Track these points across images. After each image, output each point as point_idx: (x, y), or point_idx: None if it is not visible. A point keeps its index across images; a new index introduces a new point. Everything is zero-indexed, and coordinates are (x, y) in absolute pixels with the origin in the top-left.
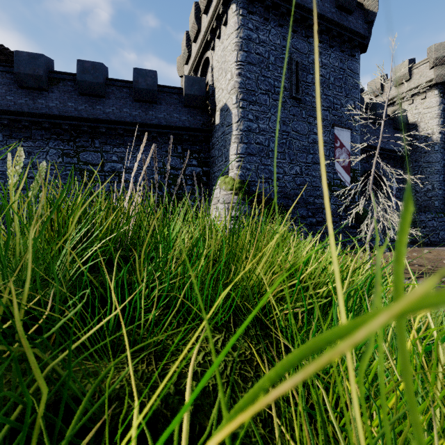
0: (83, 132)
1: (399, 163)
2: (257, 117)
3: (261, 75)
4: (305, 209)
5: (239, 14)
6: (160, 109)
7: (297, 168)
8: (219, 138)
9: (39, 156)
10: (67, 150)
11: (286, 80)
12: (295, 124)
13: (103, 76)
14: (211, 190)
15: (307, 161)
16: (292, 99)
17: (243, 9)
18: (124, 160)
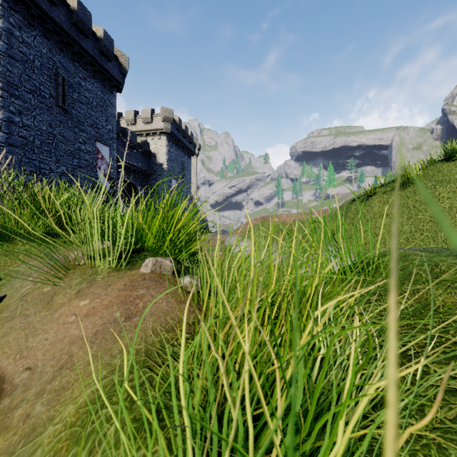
0: None
1: (146, 179)
2: (21, 112)
3: (26, 74)
4: None
5: None
6: None
7: (64, 168)
8: None
9: None
10: None
11: (53, 88)
12: (61, 129)
13: None
14: None
15: (73, 164)
16: (59, 107)
17: (3, 0)
18: None
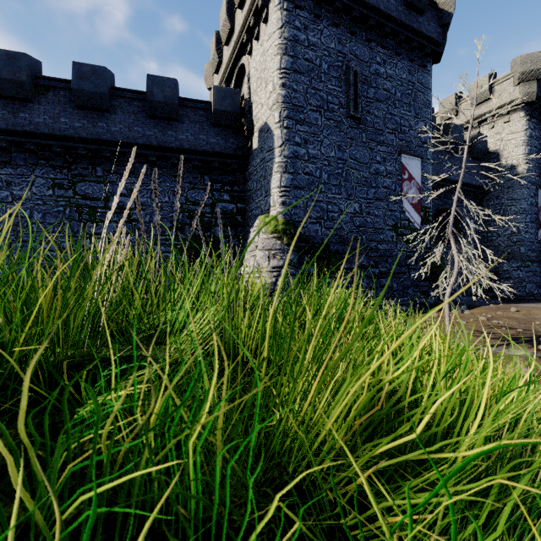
0: (81, 156)
1: (477, 199)
2: (306, 141)
3: (311, 87)
4: (366, 257)
5: (283, 9)
6: (182, 128)
7: (356, 205)
8: (257, 167)
9: (21, 187)
10: (59, 180)
11: (343, 94)
12: (353, 149)
13: (107, 85)
14: (247, 232)
15: (368, 197)
16: (349, 119)
17: (288, 2)
18: None
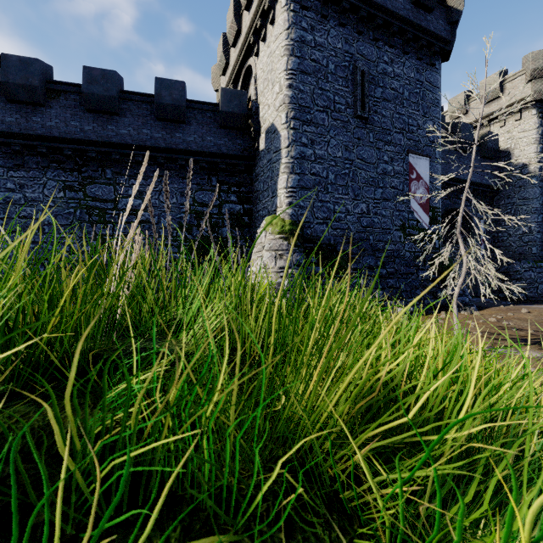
0: (91, 159)
1: (488, 199)
2: (313, 141)
3: (318, 87)
4: (373, 258)
5: (290, 10)
6: (189, 130)
7: (363, 206)
8: (264, 168)
9: (34, 189)
10: (70, 182)
11: (350, 94)
12: (360, 149)
13: (116, 88)
14: (254, 233)
15: (376, 197)
16: (356, 119)
17: (295, 3)
18: (143, 196)
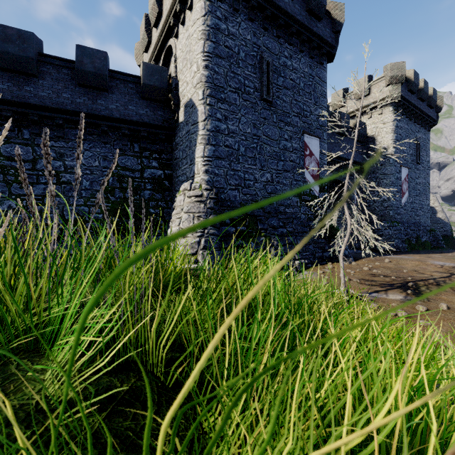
0: (6, 118)
1: (359, 173)
2: (226, 117)
3: (231, 71)
4: (276, 219)
5: None
6: (112, 98)
7: (268, 175)
8: (183, 138)
9: None
10: None
11: (257, 80)
12: (266, 128)
13: (33, 50)
14: (174, 196)
15: (278, 168)
16: (263, 101)
17: None
18: (64, 157)
